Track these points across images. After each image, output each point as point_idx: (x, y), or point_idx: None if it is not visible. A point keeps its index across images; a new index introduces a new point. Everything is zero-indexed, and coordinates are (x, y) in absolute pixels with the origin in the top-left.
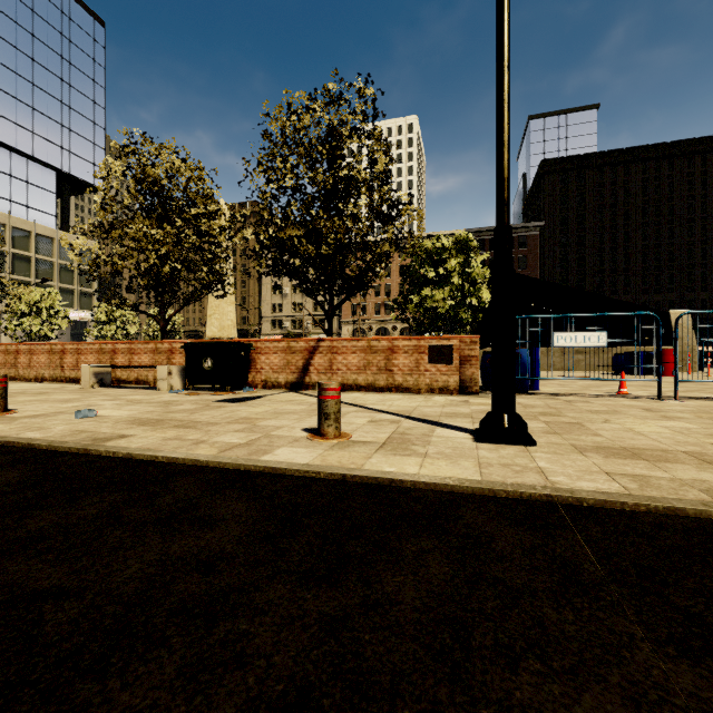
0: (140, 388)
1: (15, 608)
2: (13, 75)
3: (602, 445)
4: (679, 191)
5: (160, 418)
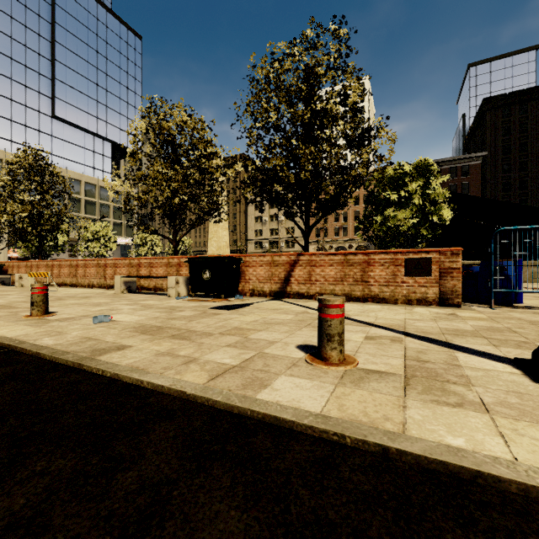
0: (156, 294)
1: None
2: (86, 80)
3: None
4: None
5: (162, 325)
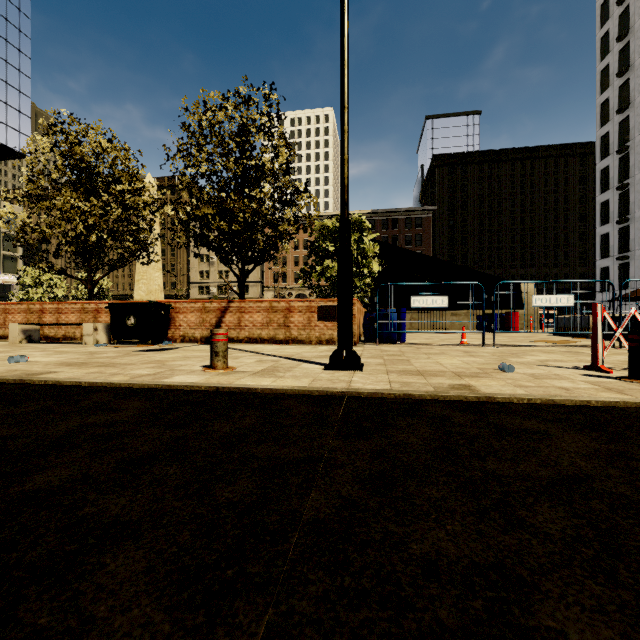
0: (68, 343)
1: None
2: None
3: (406, 369)
4: (537, 186)
5: (85, 361)
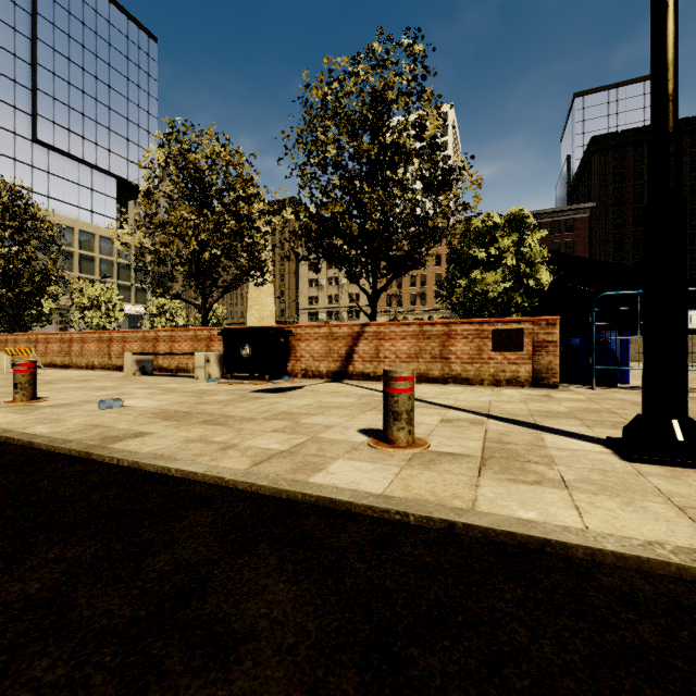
0: (180, 376)
1: None
2: (80, 93)
3: None
4: None
5: (190, 410)
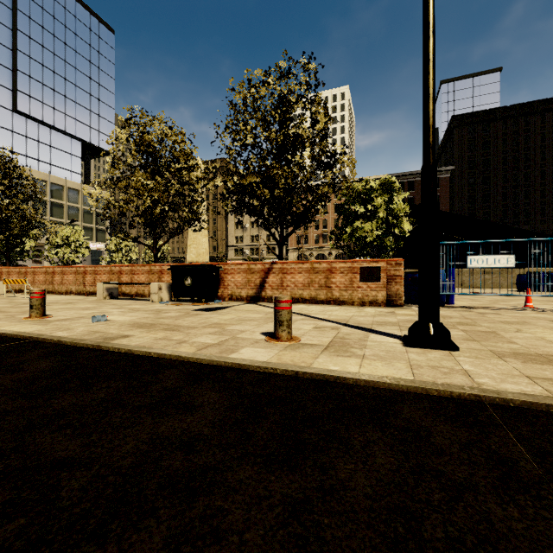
0: (139, 299)
1: (39, 474)
2: (52, 73)
3: (518, 351)
4: None
5: (153, 322)
